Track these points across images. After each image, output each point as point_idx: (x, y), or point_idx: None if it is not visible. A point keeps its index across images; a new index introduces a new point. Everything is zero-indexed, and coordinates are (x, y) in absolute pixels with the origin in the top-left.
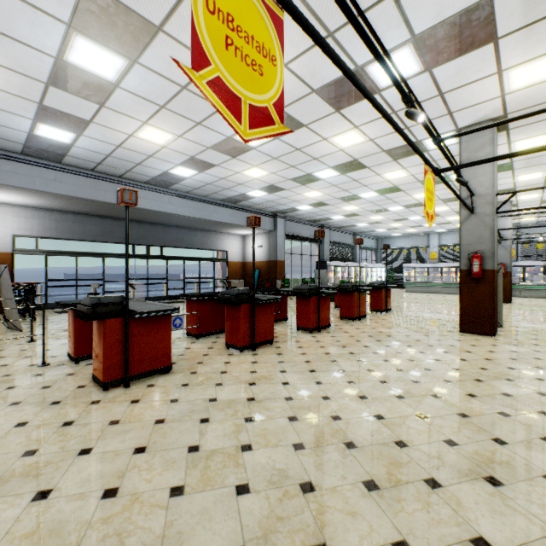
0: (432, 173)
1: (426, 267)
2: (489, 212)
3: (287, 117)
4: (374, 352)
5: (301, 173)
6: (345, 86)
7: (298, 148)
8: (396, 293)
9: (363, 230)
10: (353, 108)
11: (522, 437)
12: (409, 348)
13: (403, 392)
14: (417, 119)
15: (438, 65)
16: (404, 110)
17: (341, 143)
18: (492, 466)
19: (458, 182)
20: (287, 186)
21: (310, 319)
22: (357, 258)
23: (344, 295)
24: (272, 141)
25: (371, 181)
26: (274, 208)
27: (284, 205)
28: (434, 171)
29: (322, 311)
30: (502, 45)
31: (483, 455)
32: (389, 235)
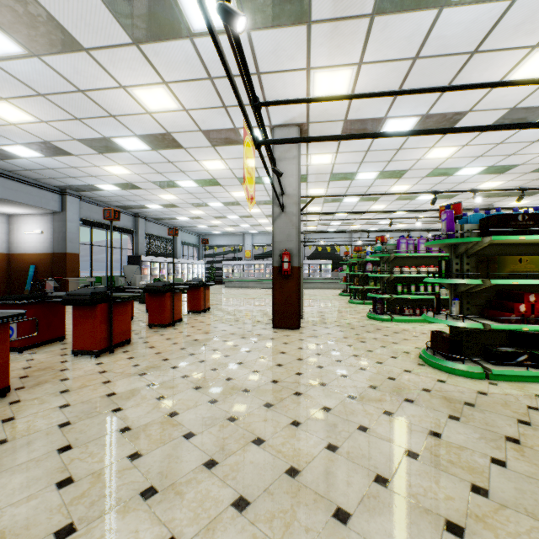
0: (252, 141)
1: (242, 264)
2: (296, 211)
3: (47, 17)
4: (185, 376)
5: (94, 134)
6: (143, 1)
7: (80, 88)
8: (216, 290)
9: (185, 225)
10: (159, 49)
11: (360, 488)
12: (226, 359)
13: (217, 450)
14: (235, 20)
15: (256, 28)
16: (222, 80)
17: (148, 102)
18: None
19: (275, 172)
20: (74, 149)
21: (97, 337)
22: (179, 254)
23: (154, 297)
24: (28, 58)
25: (189, 167)
26: (60, 181)
27: (76, 178)
28: (255, 140)
29: (117, 323)
30: (314, 34)
31: None
32: (210, 232)
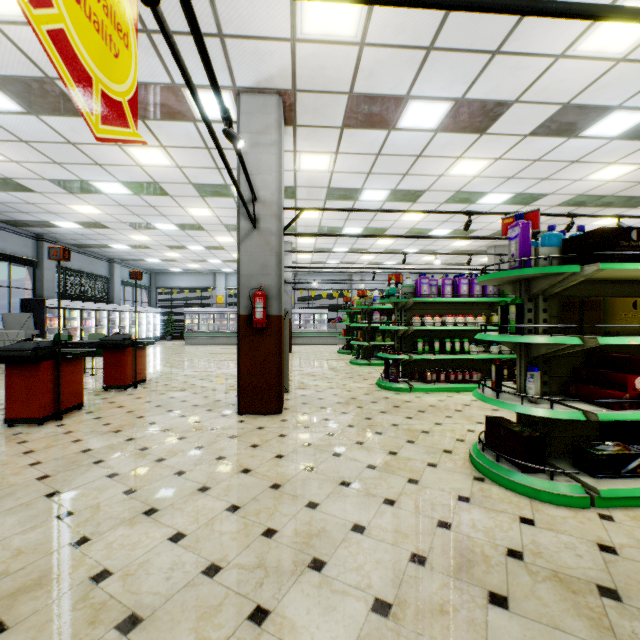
0: None
1: (212, 313)
2: (276, 229)
3: None
4: None
5: None
6: None
7: None
8: (172, 348)
9: (126, 257)
10: None
11: None
12: (124, 503)
13: None
14: None
15: None
16: None
17: None
18: None
19: (229, 138)
20: None
21: None
22: (117, 298)
23: (17, 370)
24: None
25: (109, 156)
26: None
27: None
28: None
29: None
30: None
31: None
32: (167, 269)
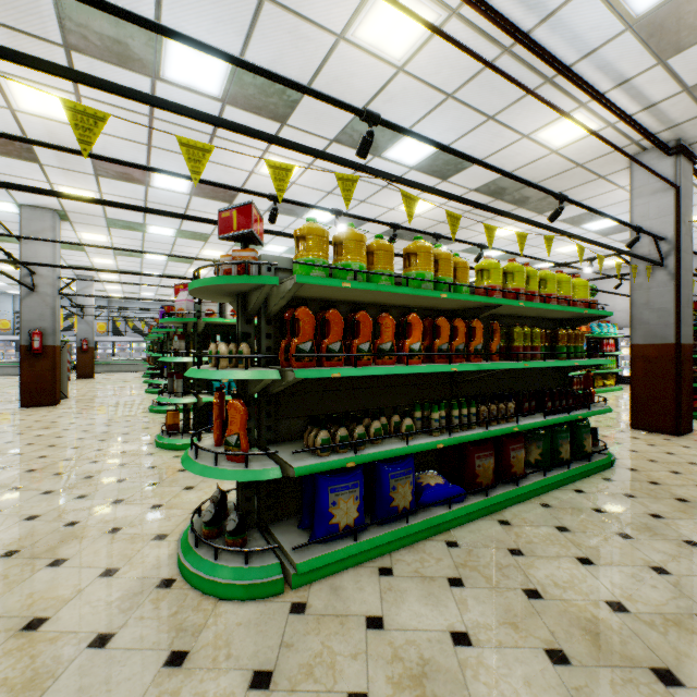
0: None
1: None
2: (51, 292)
3: None
4: None
5: None
6: None
7: None
8: None
9: None
10: None
11: (37, 449)
12: None
13: None
14: None
15: None
16: None
17: None
18: (7, 463)
19: (11, 265)
20: None
21: None
22: None
23: None
24: None
25: None
26: None
27: None
28: None
29: None
30: (48, 169)
31: (3, 462)
32: None
